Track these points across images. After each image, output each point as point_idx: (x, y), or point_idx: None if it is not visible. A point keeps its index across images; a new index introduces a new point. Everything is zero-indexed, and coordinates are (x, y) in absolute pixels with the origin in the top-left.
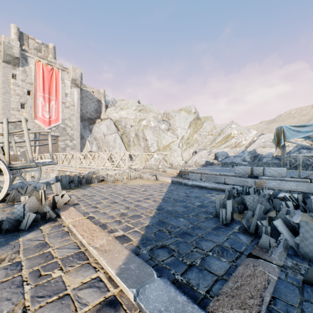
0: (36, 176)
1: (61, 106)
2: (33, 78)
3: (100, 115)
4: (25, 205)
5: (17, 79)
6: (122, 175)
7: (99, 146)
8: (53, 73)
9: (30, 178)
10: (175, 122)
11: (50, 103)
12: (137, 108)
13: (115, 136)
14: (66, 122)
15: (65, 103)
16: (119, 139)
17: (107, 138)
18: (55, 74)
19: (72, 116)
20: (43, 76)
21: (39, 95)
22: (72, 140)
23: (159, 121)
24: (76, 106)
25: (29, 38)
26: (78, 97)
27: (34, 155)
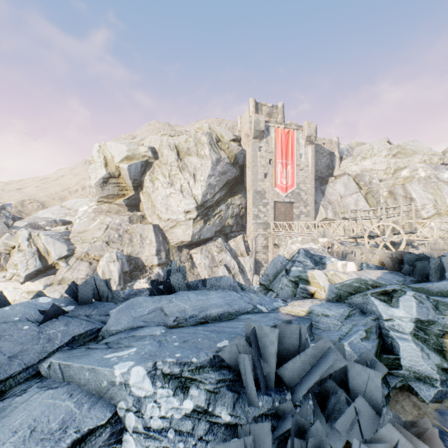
0: (280, 244)
1: (296, 170)
2: (272, 146)
3: (332, 171)
4: (447, 252)
5: (262, 151)
6: (445, 245)
7: (335, 212)
8: (289, 136)
9: (272, 246)
10: None
11: (286, 169)
12: (389, 153)
13: (356, 197)
14: (300, 186)
15: (299, 165)
16: (363, 201)
17: (345, 201)
18: (291, 136)
19: (305, 179)
20: (281, 142)
21: (278, 162)
22: (306, 206)
23: (436, 167)
24: (309, 166)
25: (262, 106)
26: (312, 155)
27: (280, 223)
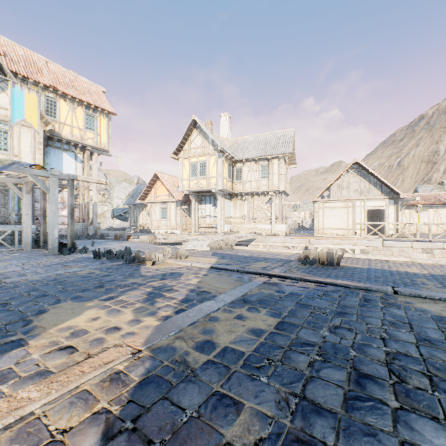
0: None
1: None
2: None
3: None
4: None
5: None
6: None
7: None
8: None
9: None
10: (114, 192)
11: None
12: None
13: None
14: None
15: None
16: None
17: None
18: None
19: None
20: None
21: None
22: None
23: (99, 191)
24: None
25: None
26: None
27: None
